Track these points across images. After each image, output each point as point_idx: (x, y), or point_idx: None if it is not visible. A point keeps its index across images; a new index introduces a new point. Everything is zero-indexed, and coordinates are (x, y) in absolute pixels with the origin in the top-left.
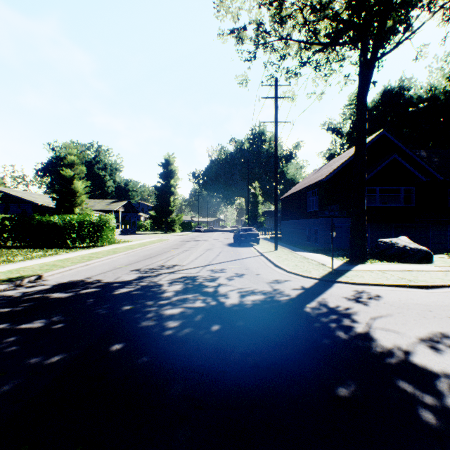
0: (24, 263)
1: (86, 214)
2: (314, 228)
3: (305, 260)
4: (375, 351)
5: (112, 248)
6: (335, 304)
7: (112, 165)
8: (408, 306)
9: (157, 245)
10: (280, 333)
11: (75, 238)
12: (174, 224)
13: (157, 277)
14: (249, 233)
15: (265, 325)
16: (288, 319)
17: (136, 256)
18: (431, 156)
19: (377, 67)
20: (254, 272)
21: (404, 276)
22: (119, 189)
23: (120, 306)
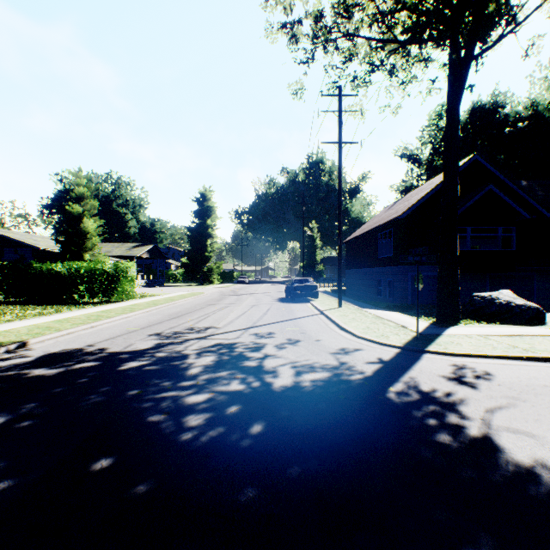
0: (9, 324)
1: (97, 261)
2: (387, 279)
3: (379, 320)
4: (509, 473)
5: (130, 304)
6: (430, 386)
7: (135, 201)
8: (534, 391)
9: (188, 300)
10: (356, 438)
11: (84, 292)
12: (212, 274)
13: (182, 344)
14: (306, 285)
15: (332, 423)
16: (365, 412)
17: (160, 315)
18: (534, 188)
19: (475, 65)
20: (313, 337)
21: (516, 344)
22: (143, 230)
23: (123, 389)
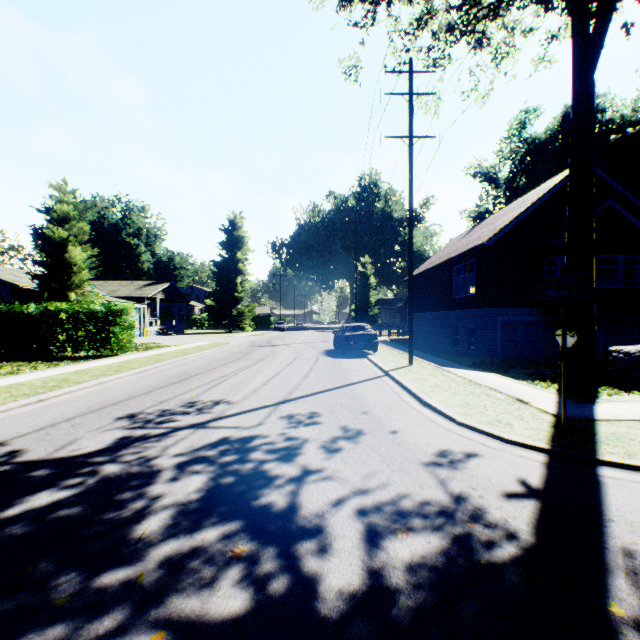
0: None
1: (82, 302)
2: (467, 326)
3: (477, 389)
4: None
5: (123, 360)
6: None
7: (150, 230)
8: None
9: (206, 353)
10: None
11: (64, 343)
12: (243, 319)
13: (160, 441)
14: (361, 334)
15: None
16: None
17: (156, 377)
18: None
19: None
20: (384, 424)
21: None
22: (160, 266)
23: None
